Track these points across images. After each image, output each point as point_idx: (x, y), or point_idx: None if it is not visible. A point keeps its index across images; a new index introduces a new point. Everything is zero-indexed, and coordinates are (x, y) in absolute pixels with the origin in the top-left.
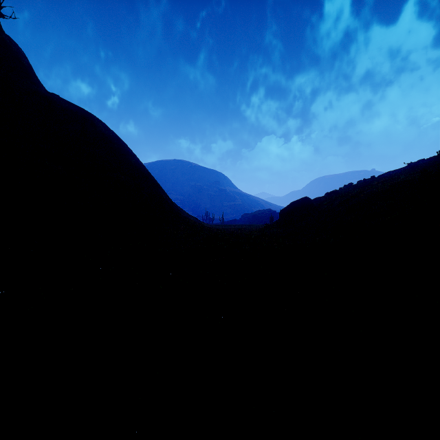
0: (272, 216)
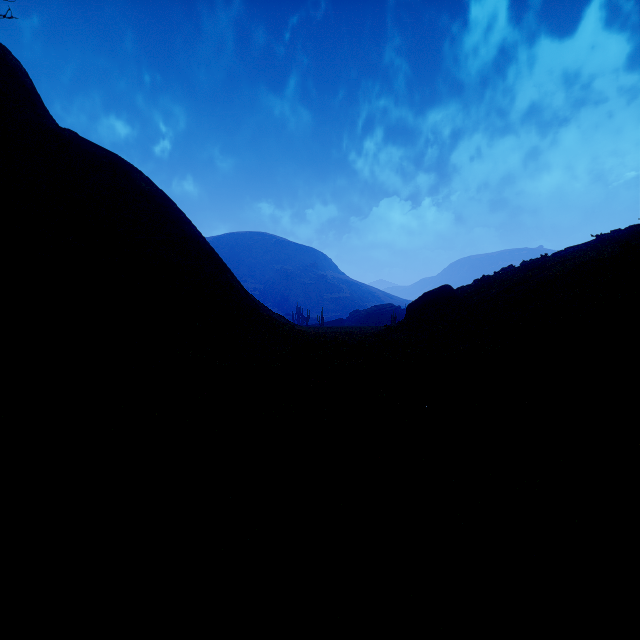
0: (395, 315)
